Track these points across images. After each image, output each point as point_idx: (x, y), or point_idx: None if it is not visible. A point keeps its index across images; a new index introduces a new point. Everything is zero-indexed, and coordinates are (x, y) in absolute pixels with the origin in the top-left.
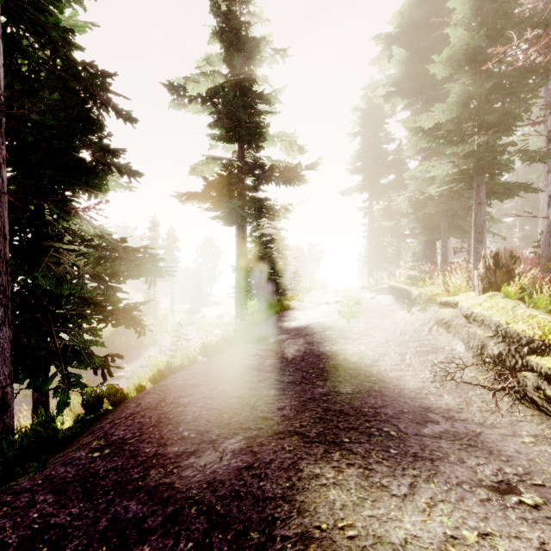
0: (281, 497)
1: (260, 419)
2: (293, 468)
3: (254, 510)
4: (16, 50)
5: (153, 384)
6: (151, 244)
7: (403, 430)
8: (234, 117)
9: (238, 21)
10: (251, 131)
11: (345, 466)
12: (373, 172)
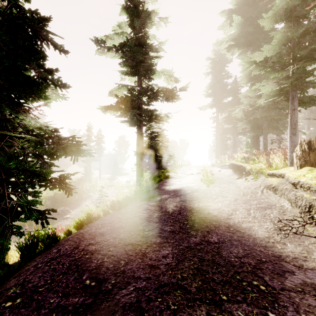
0: None
1: (149, 267)
2: None
3: None
4: None
5: (77, 230)
6: (87, 139)
7: (270, 284)
8: (135, 59)
9: None
10: (146, 68)
11: None
12: (219, 96)
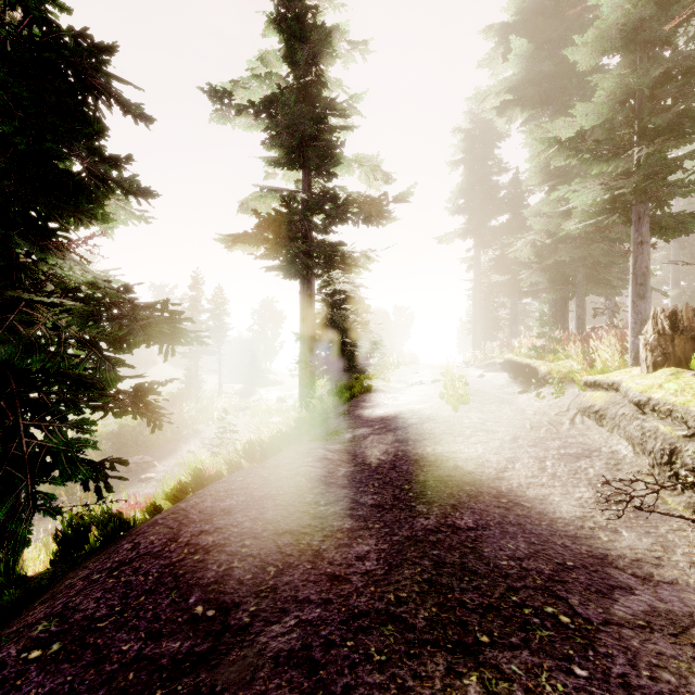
0: None
1: (327, 580)
2: None
3: None
4: None
5: (172, 503)
6: (192, 306)
7: (580, 612)
8: (297, 132)
9: (303, 3)
10: (320, 152)
11: None
12: (480, 211)
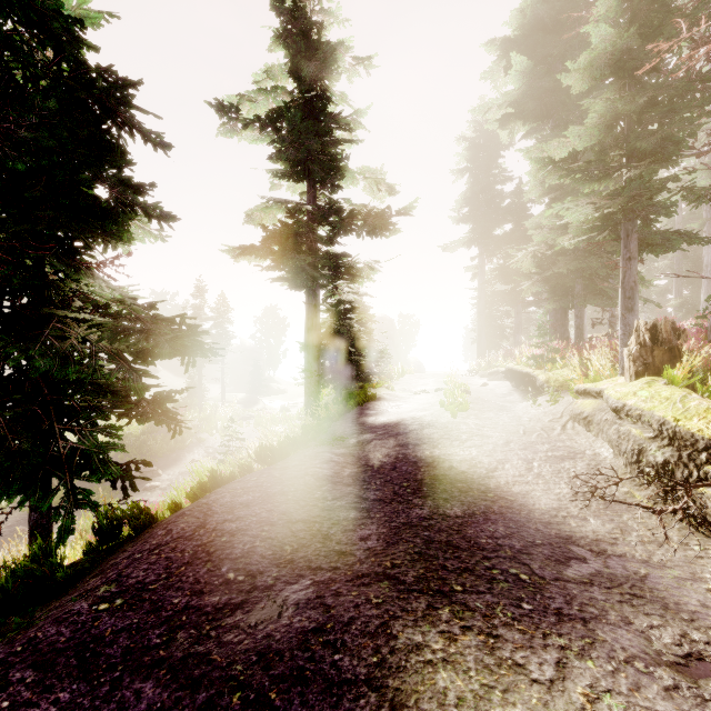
0: (366, 680)
1: (335, 554)
2: (382, 633)
3: (325, 700)
4: (5, 48)
5: (192, 501)
6: (195, 314)
7: (538, 573)
8: (303, 147)
9: (308, 20)
10: (325, 165)
11: (459, 630)
12: (484, 221)
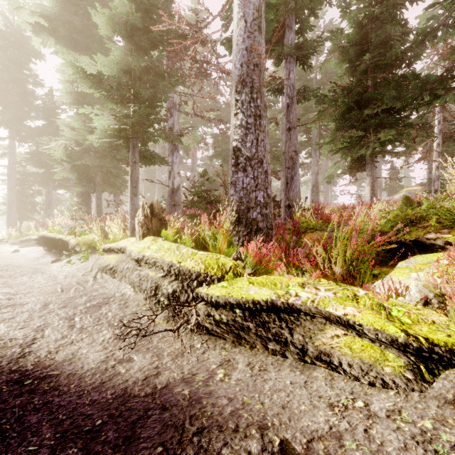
0: None
1: None
2: None
3: None
4: None
5: None
6: None
7: None
8: None
9: None
10: None
11: None
12: (15, 108)
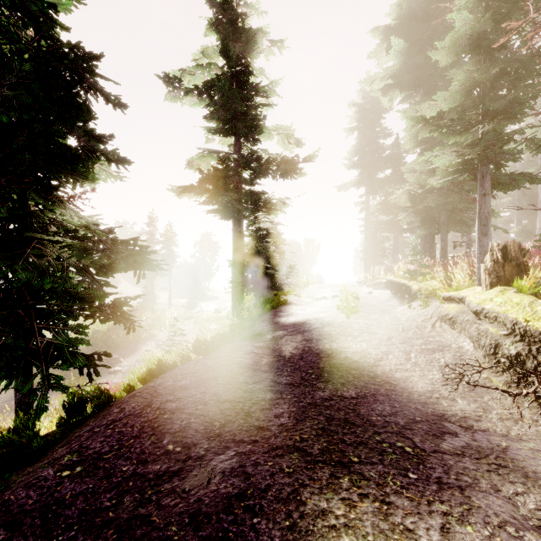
0: None
1: (255, 429)
2: (293, 499)
3: None
4: None
5: (142, 384)
6: (148, 239)
7: (419, 446)
8: (230, 109)
9: (235, 11)
10: (248, 123)
11: (357, 497)
12: (370, 167)
